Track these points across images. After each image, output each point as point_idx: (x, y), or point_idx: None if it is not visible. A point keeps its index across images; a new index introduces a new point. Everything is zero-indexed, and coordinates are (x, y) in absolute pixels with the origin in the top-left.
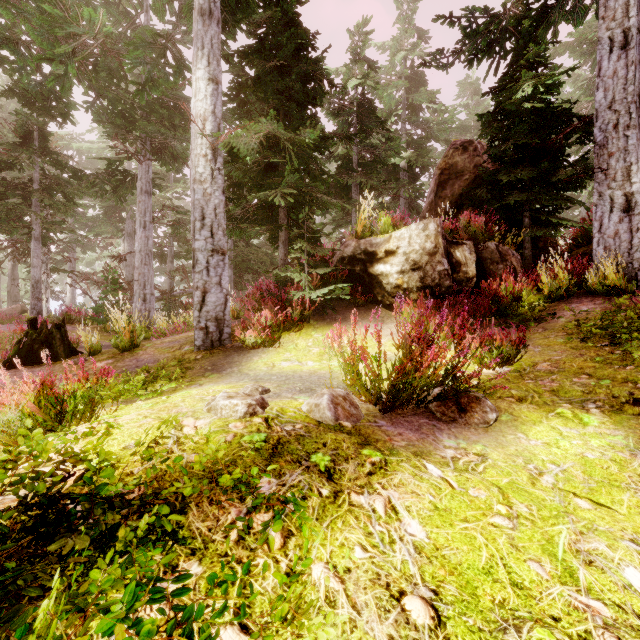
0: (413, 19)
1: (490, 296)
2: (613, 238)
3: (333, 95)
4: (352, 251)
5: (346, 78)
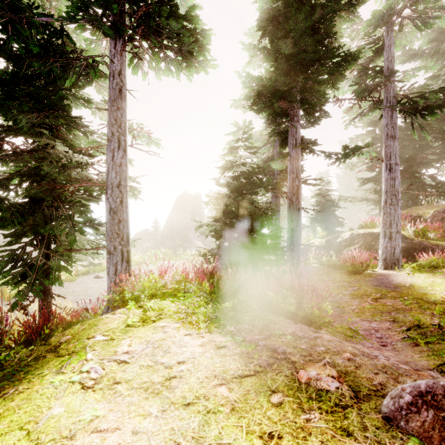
0: None
1: None
2: None
3: None
4: None
5: None
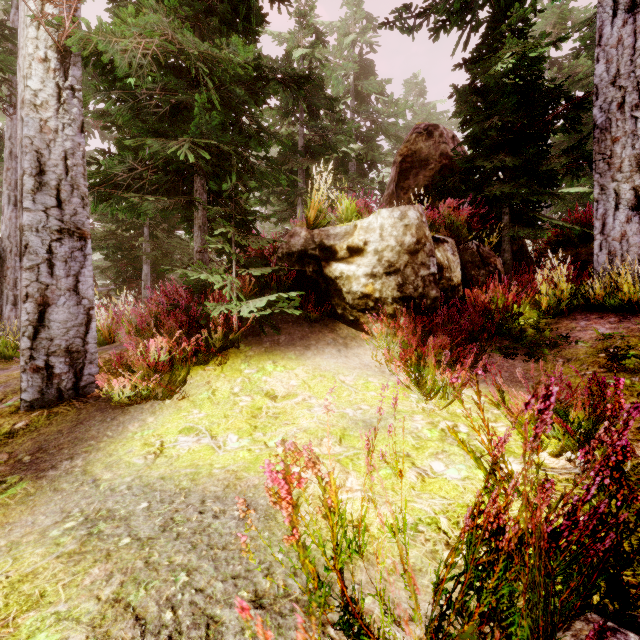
0: (362, 2)
1: (481, 310)
2: (619, 241)
3: (275, 62)
4: (302, 245)
5: (291, 45)
